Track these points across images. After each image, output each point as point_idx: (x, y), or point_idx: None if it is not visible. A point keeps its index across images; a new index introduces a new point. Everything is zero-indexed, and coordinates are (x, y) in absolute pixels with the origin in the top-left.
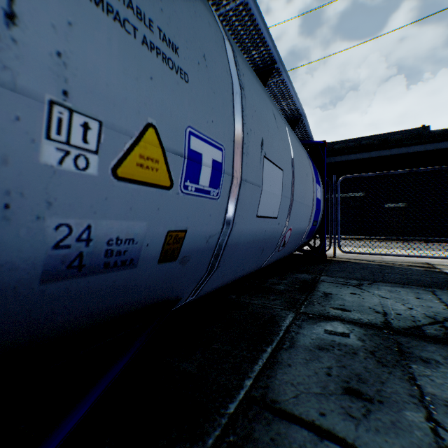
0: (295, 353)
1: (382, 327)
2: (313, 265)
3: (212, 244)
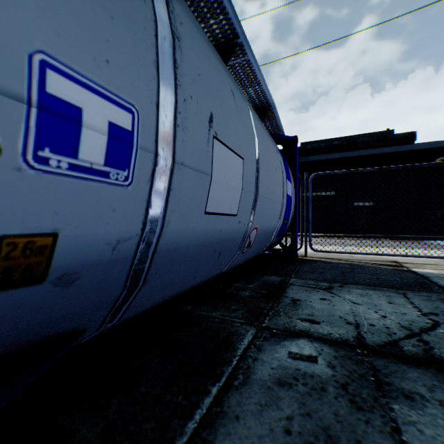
0: (247, 393)
1: (355, 345)
2: (284, 265)
3: (126, 252)
